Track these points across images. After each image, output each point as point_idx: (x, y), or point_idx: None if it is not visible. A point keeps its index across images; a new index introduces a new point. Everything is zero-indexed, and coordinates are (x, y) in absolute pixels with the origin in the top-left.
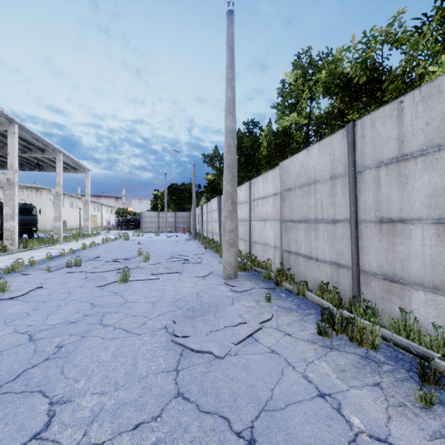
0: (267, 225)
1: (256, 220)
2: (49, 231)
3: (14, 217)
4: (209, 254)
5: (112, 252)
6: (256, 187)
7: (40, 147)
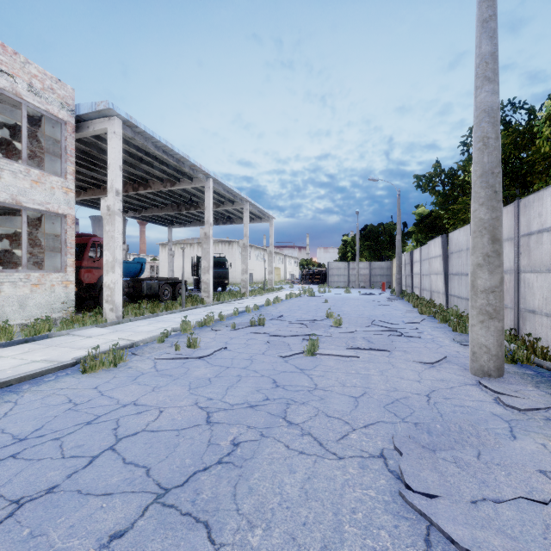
0: None
1: (536, 271)
2: (239, 284)
3: (209, 270)
4: (430, 324)
5: (296, 310)
6: (534, 210)
7: (230, 199)
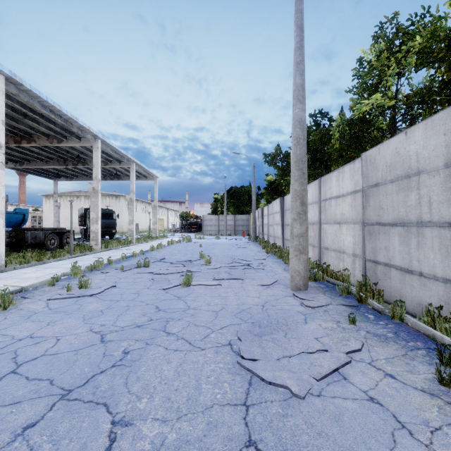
0: (343, 229)
1: (328, 223)
2: (126, 233)
3: (98, 221)
4: (272, 260)
5: (176, 254)
6: (327, 185)
7: (118, 159)
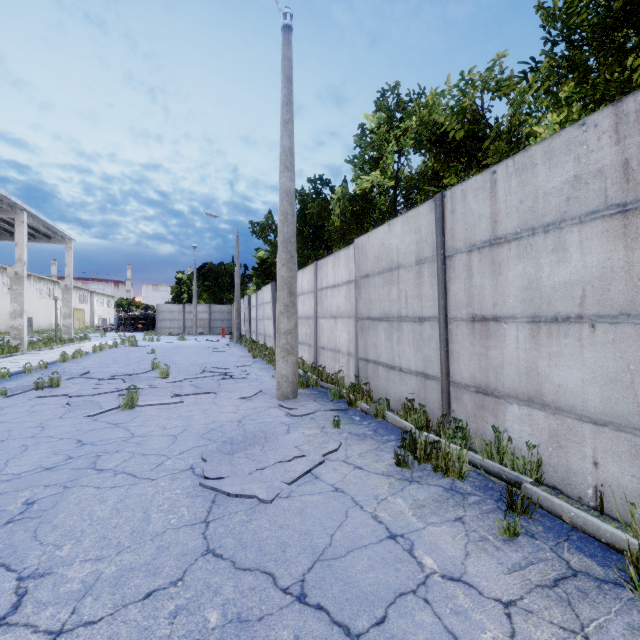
0: (338, 324)
1: (325, 317)
2: (2, 333)
3: None
4: (259, 366)
5: (110, 364)
6: (324, 271)
7: None
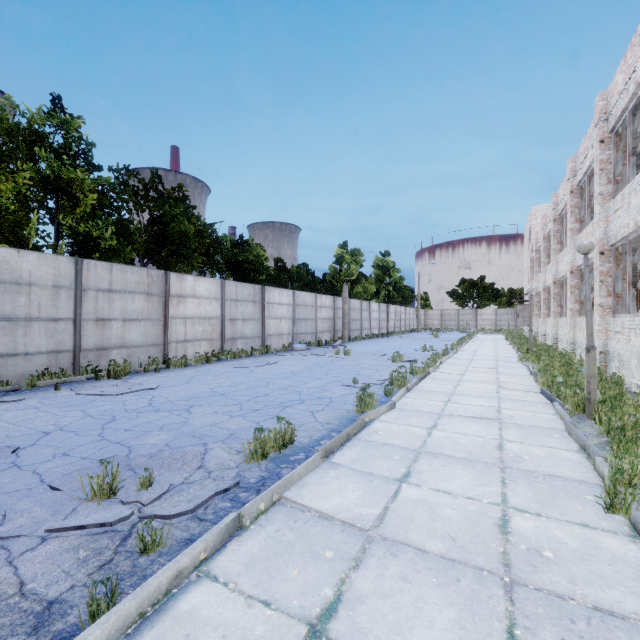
0: None
1: None
2: None
3: None
4: None
5: None
6: None
7: None
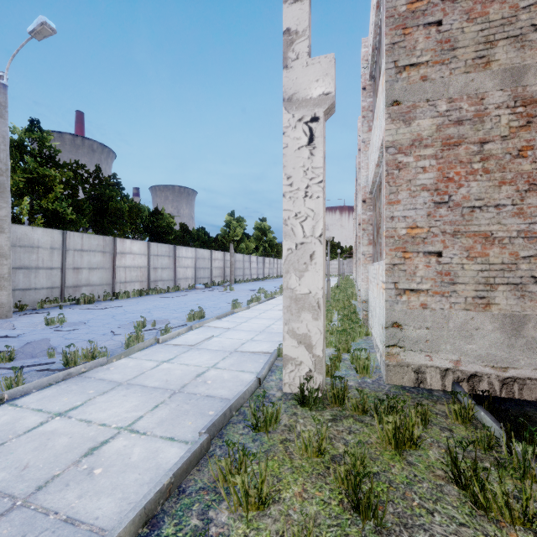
0: None
1: None
2: None
3: None
4: None
5: None
6: None
7: None
